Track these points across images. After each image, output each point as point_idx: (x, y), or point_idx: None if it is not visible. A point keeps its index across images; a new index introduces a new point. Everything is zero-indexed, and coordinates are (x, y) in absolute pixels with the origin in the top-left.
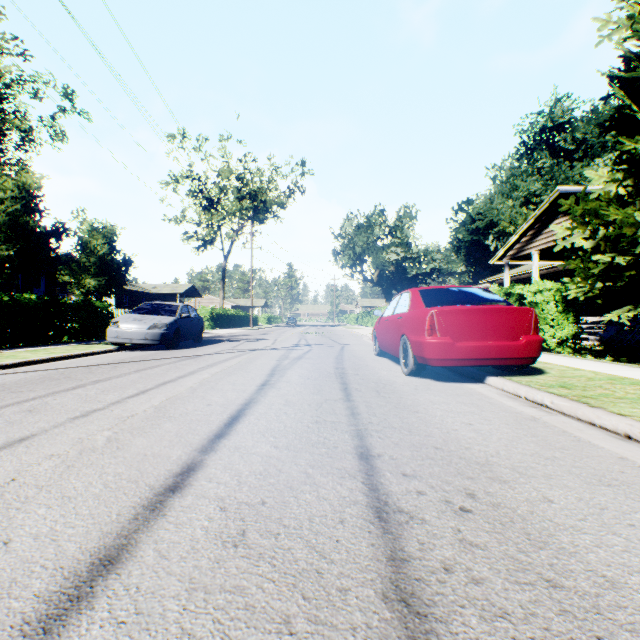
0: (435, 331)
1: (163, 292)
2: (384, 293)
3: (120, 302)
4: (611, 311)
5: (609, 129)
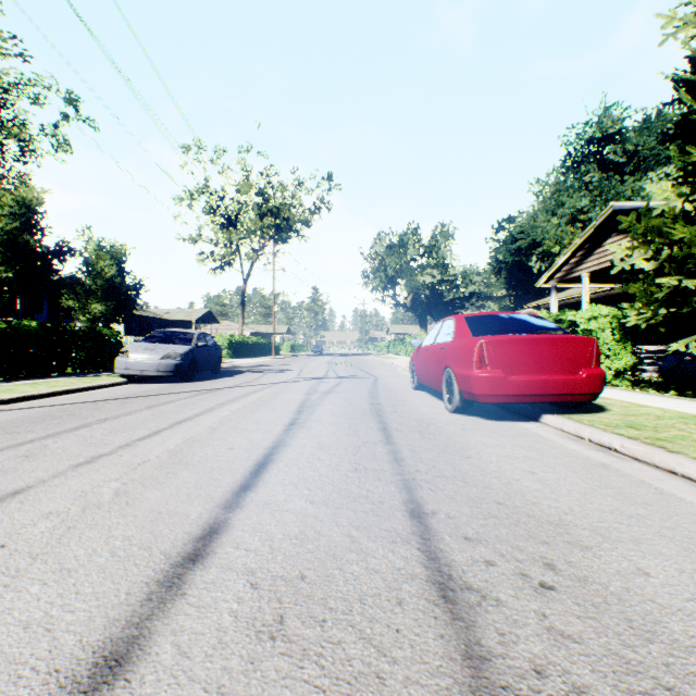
0: (485, 363)
1: (177, 318)
2: (418, 319)
3: (130, 329)
4: (676, 340)
5: (674, 138)
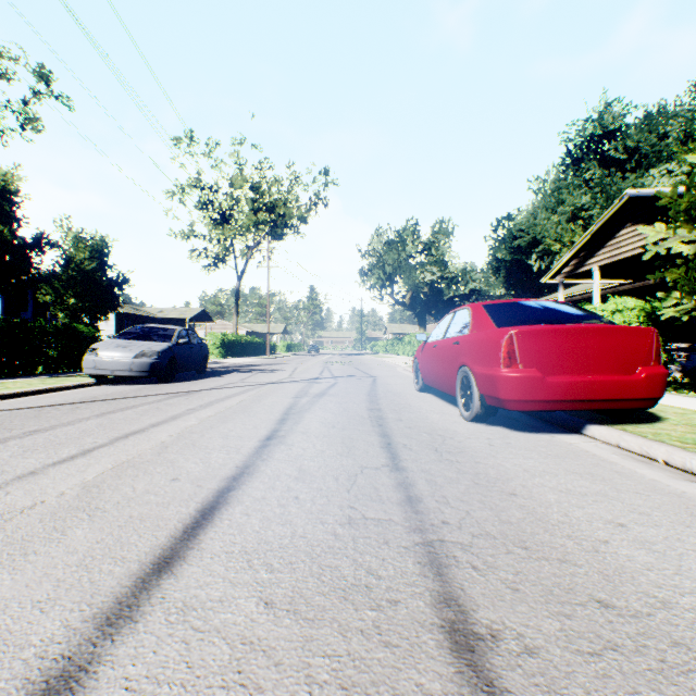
0: (515, 360)
1: (170, 317)
2: (417, 317)
3: (121, 328)
4: None
5: None
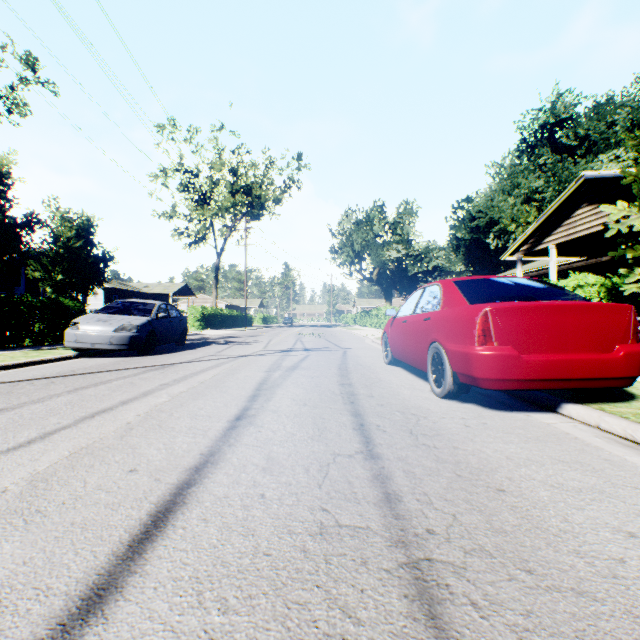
0: (490, 338)
1: (155, 291)
2: (384, 292)
3: (109, 301)
4: None
5: None
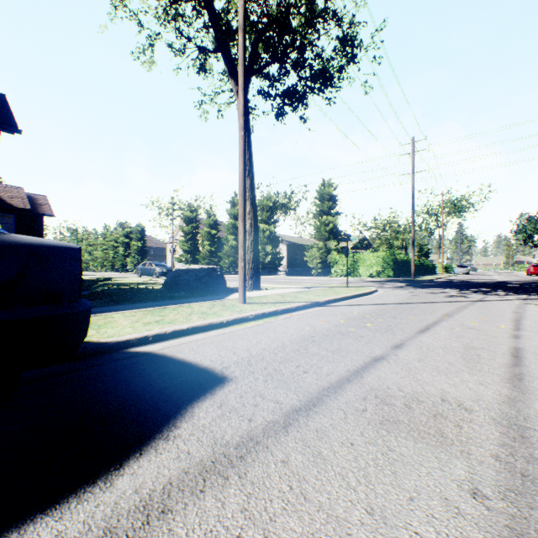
0: (531, 270)
1: None
2: None
3: None
4: None
5: None
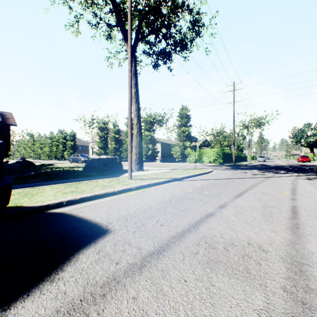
0: (300, 159)
1: None
2: (309, 149)
3: None
4: None
5: None
